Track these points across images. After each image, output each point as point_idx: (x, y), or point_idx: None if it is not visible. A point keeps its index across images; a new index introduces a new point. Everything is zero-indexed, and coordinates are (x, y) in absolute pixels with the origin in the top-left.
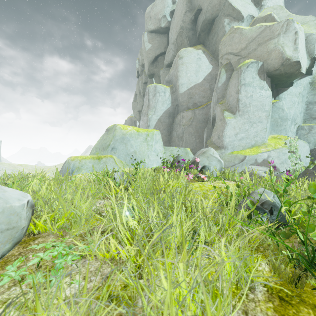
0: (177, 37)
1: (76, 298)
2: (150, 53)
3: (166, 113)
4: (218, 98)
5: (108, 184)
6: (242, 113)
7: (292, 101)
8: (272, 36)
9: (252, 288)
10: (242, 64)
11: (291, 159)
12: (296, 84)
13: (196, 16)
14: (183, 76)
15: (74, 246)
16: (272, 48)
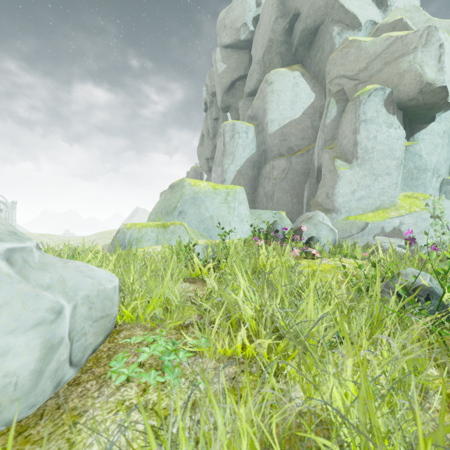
0: (263, 54)
1: (260, 390)
2: (224, 77)
3: (249, 162)
4: (326, 140)
5: (192, 262)
6: (361, 162)
7: (434, 144)
8: (406, 51)
9: (423, 395)
10: (361, 92)
11: (435, 228)
12: (440, 119)
13: (292, 24)
14: (273, 109)
15: (177, 341)
16: (406, 68)
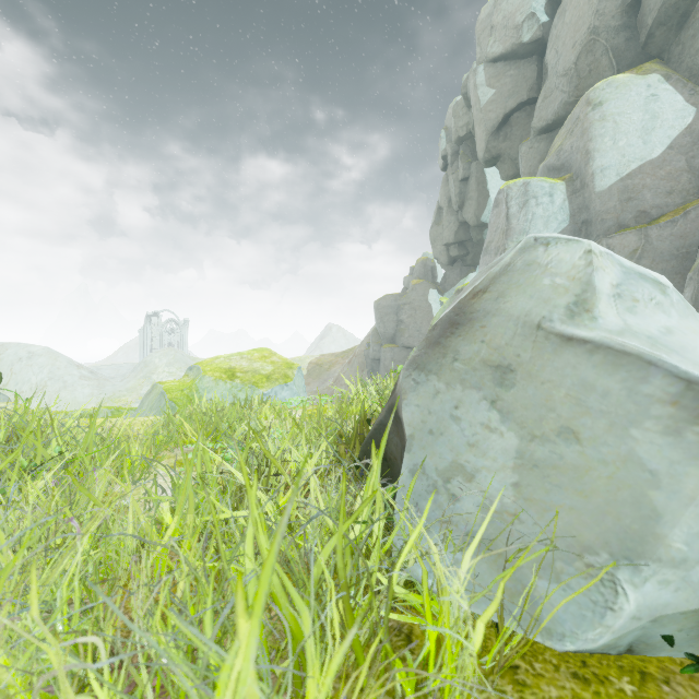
0: (577, 58)
1: None
2: (491, 110)
3: None
4: None
5: None
6: None
7: None
8: None
9: None
10: None
11: None
12: None
13: None
14: (606, 148)
15: None
16: None
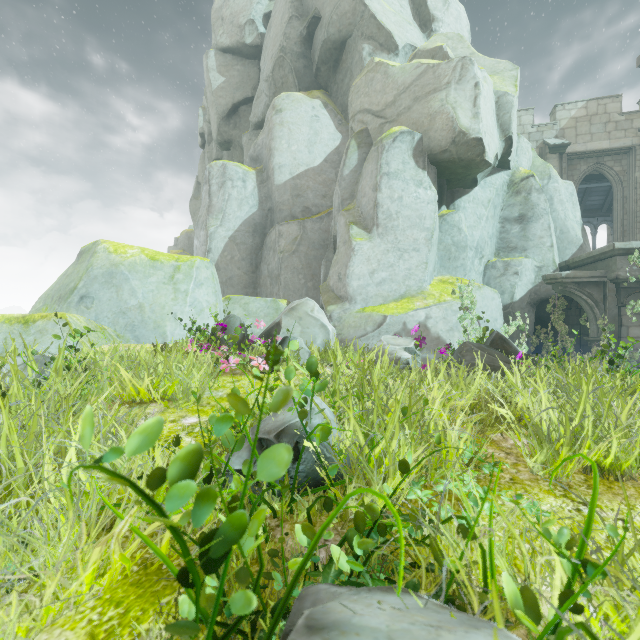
0: (273, 68)
1: None
2: (222, 96)
3: (248, 226)
4: (343, 199)
5: None
6: (383, 232)
7: (477, 215)
8: (438, 86)
9: None
10: (386, 135)
11: (464, 323)
12: (485, 184)
13: (311, 30)
14: (283, 149)
15: None
16: (438, 108)
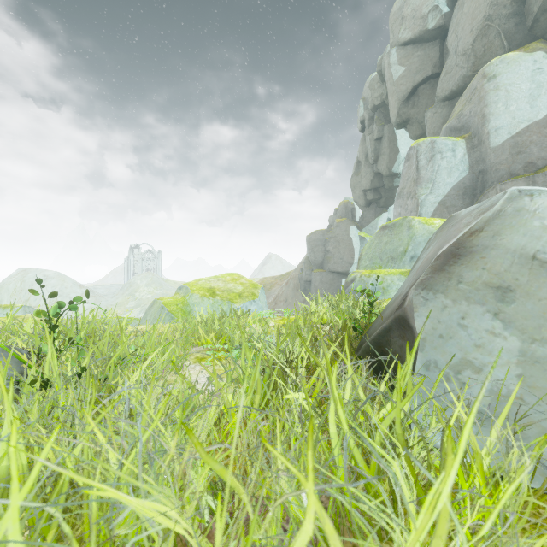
0: (474, 40)
1: None
2: (402, 83)
3: (457, 190)
4: None
5: None
6: None
7: None
8: None
9: None
10: None
11: None
12: None
13: None
14: (499, 112)
15: None
16: None
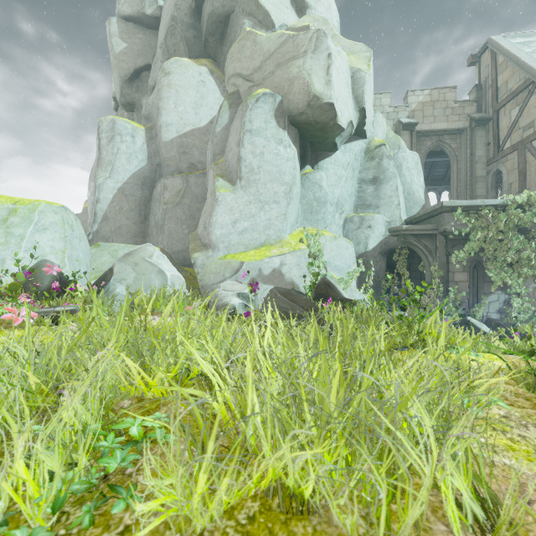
0: (166, 36)
1: None
2: (124, 60)
3: (137, 178)
4: (215, 154)
5: None
6: (246, 184)
7: (337, 176)
8: (297, 54)
9: None
10: (251, 95)
11: (311, 269)
12: (345, 149)
13: (199, 3)
14: (170, 109)
15: None
16: (296, 74)
